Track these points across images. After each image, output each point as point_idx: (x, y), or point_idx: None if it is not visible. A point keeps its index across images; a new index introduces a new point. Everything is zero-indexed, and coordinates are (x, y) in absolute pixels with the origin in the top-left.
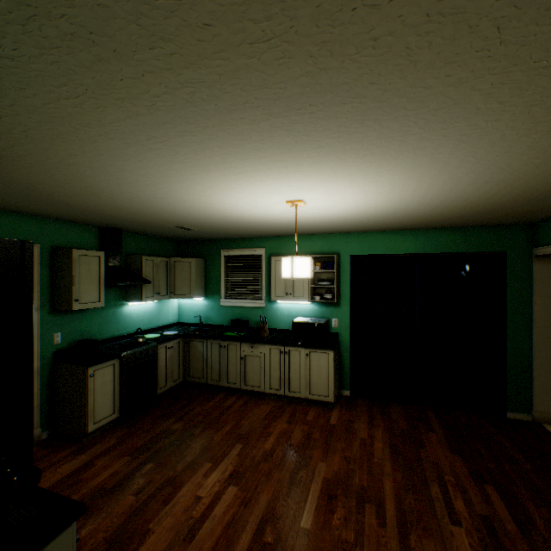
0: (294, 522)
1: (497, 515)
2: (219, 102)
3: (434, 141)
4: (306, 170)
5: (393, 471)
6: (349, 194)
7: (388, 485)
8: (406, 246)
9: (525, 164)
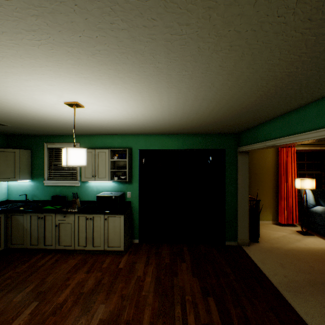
0: None
1: (212, 321)
2: None
3: (146, 44)
4: (50, 66)
5: (153, 300)
6: (113, 99)
7: (147, 314)
8: (173, 144)
9: (223, 84)
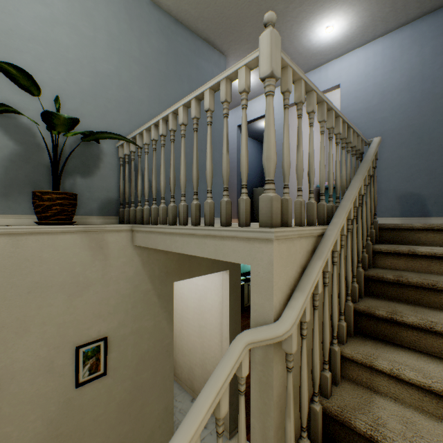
0: None
1: None
2: None
3: None
4: None
5: None
6: None
7: None
8: None
9: None
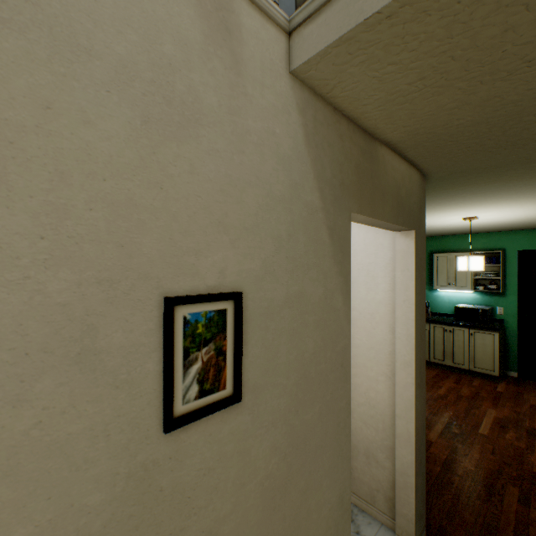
0: (472, 429)
1: None
2: (449, 194)
3: None
4: (486, 205)
5: None
6: (519, 211)
7: None
8: None
9: None
